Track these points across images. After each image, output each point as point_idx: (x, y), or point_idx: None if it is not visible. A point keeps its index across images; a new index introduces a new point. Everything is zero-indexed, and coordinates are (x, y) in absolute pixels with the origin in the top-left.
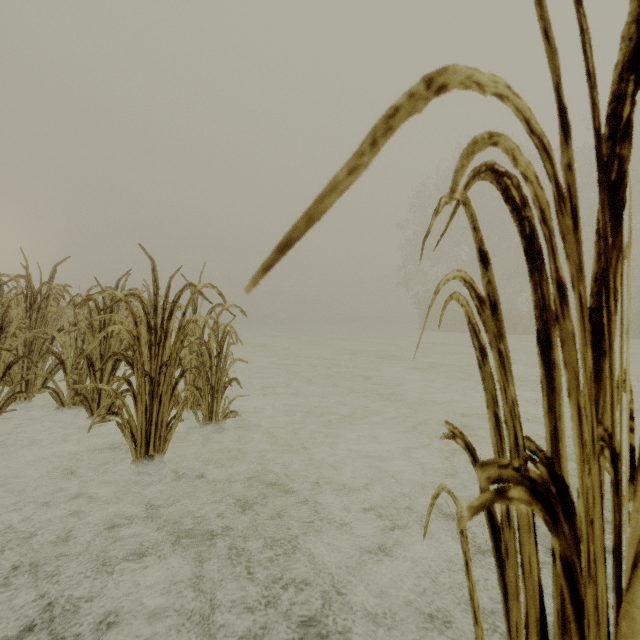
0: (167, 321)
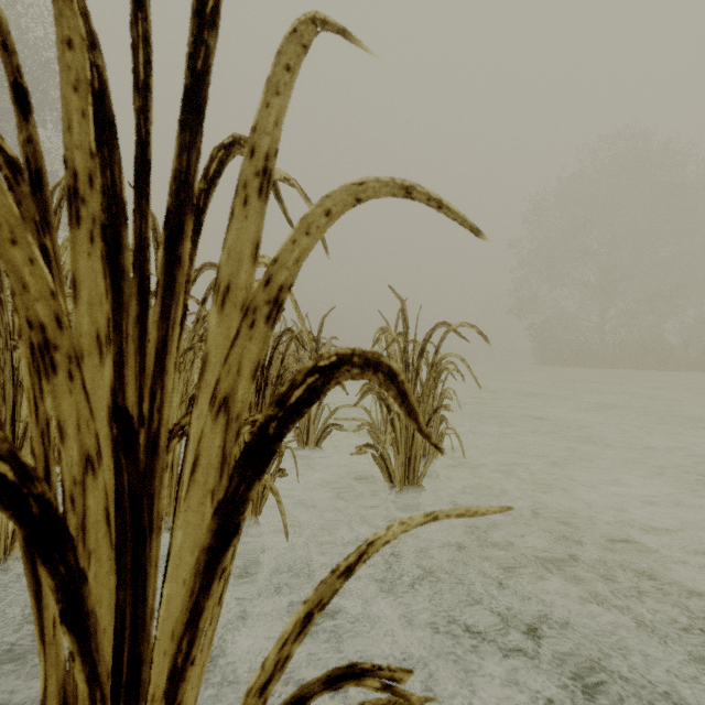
0: (418, 359)
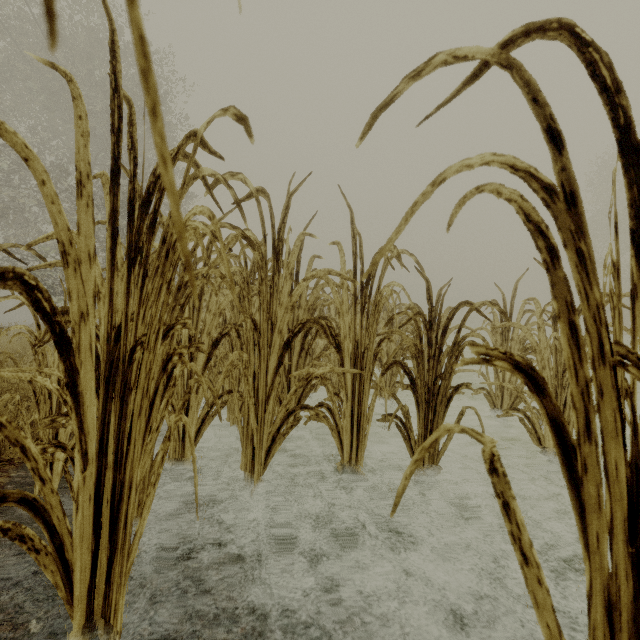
0: None
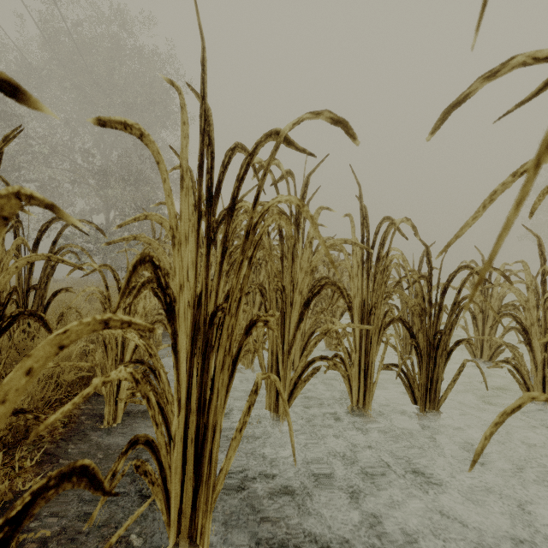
0: None
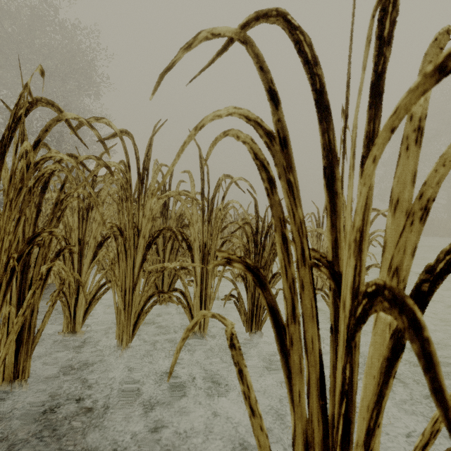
0: None
